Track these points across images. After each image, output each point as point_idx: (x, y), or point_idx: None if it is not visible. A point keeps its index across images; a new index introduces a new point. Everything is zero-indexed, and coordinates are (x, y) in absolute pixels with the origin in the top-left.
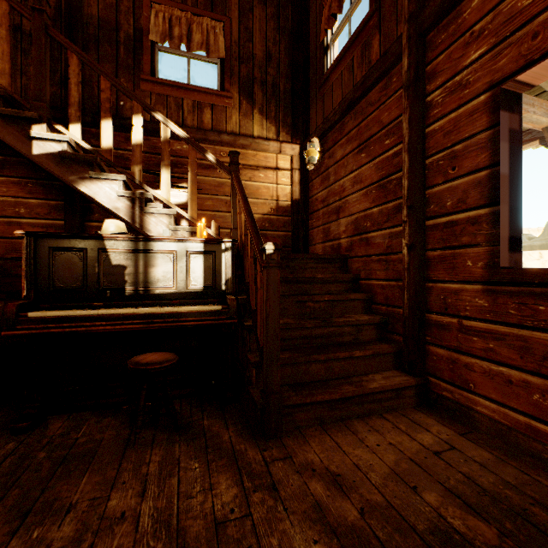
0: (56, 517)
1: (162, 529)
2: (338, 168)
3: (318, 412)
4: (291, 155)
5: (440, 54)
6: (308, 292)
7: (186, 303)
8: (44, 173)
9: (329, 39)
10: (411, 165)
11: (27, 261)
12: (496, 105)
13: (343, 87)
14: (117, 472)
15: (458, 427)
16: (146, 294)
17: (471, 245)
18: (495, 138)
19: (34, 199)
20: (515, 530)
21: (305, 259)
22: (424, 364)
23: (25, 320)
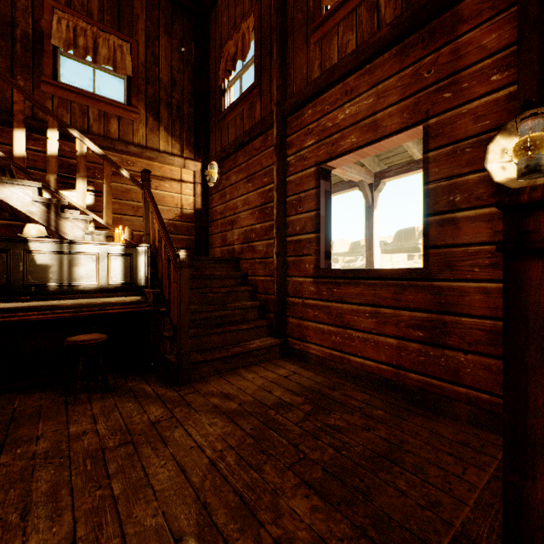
0: (30, 442)
1: (117, 431)
2: (233, 189)
3: (216, 366)
4: (194, 170)
5: (294, 134)
6: (209, 286)
7: (108, 296)
8: None
9: (226, 85)
10: (278, 201)
11: None
12: (318, 176)
13: (237, 129)
14: (67, 417)
15: (301, 364)
16: (71, 289)
17: (308, 255)
18: (318, 194)
19: None
20: (312, 397)
21: (206, 261)
22: (286, 330)
23: None
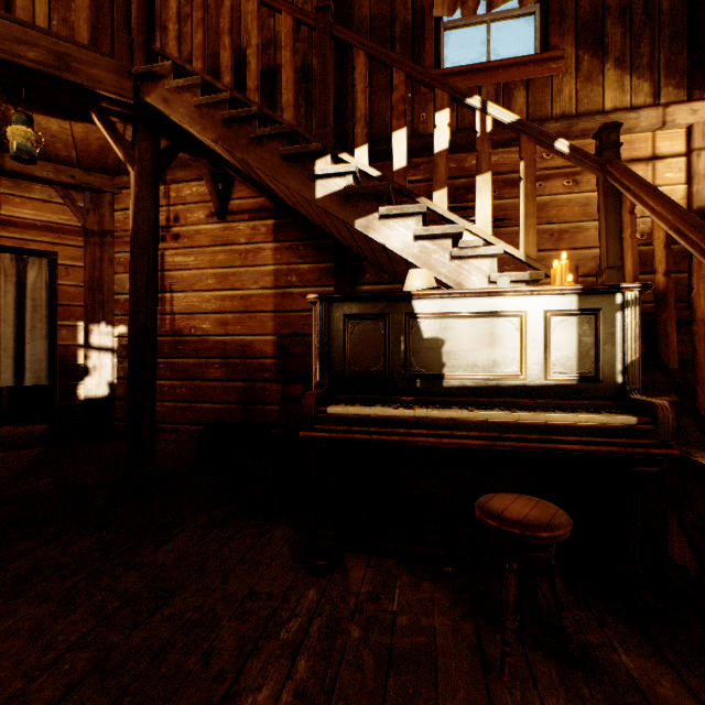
0: None
1: None
2: None
3: None
4: (687, 125)
5: None
6: None
7: (547, 406)
8: (314, 231)
9: None
10: None
11: (320, 335)
12: None
13: None
14: None
15: None
16: (474, 387)
17: None
18: None
19: (304, 264)
20: None
21: None
22: None
23: (324, 418)
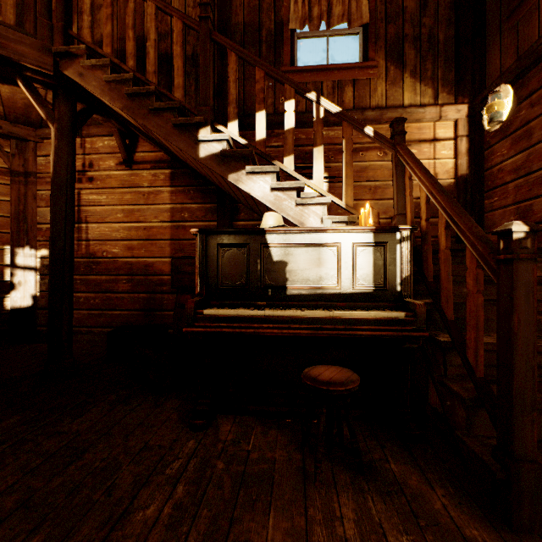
0: None
1: None
2: None
3: None
4: (455, 119)
5: None
6: None
7: (353, 306)
8: (202, 180)
9: None
10: None
11: (200, 258)
12: None
13: None
14: (306, 521)
15: None
16: (307, 294)
17: None
18: None
19: (194, 204)
20: None
21: None
22: None
23: (201, 318)
